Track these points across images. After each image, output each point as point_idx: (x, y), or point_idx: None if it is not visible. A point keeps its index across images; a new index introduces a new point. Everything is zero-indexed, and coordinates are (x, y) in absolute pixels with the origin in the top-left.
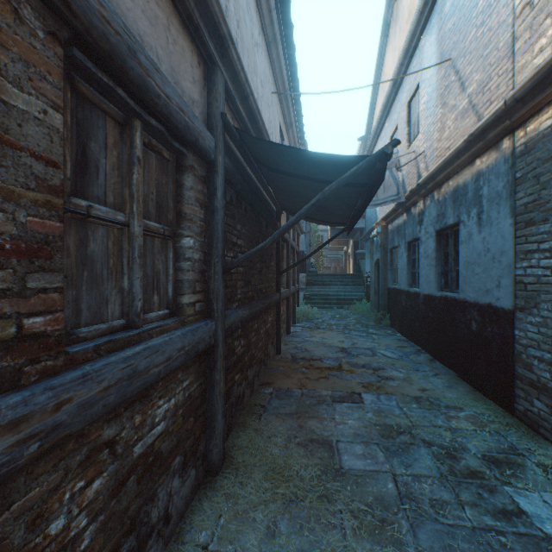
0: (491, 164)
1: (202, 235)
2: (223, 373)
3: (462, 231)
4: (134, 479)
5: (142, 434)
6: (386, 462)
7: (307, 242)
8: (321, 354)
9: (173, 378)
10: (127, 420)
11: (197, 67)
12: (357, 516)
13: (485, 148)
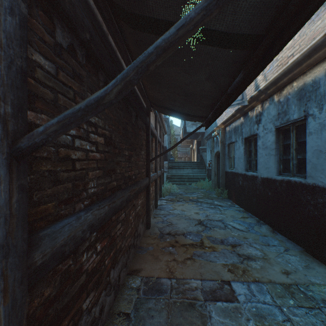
0: None
1: None
2: None
3: (311, 123)
4: None
5: None
6: None
7: (168, 141)
8: (183, 227)
9: None
10: None
11: None
12: None
13: None
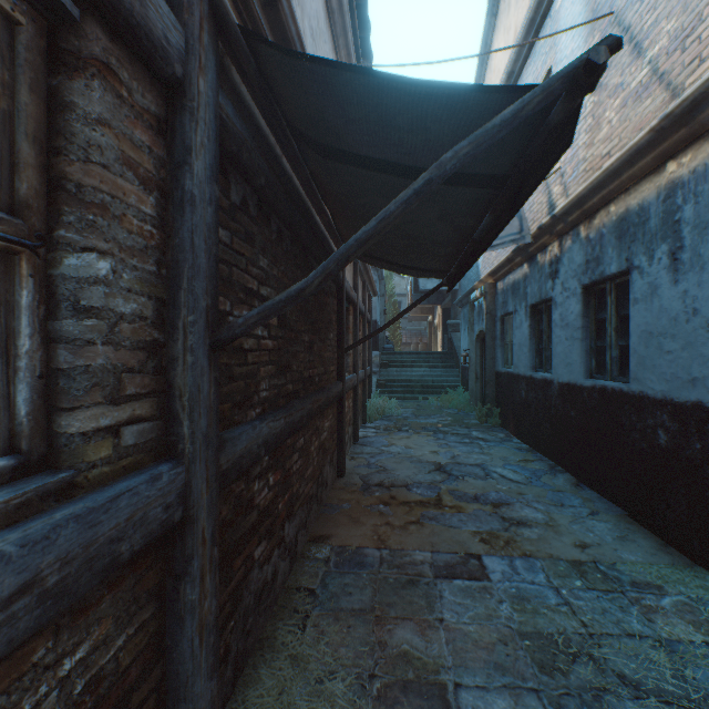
0: (702, 164)
1: (148, 255)
2: (213, 574)
3: (637, 283)
4: None
5: None
6: None
7: (381, 309)
8: (407, 475)
9: (1, 679)
10: None
11: None
12: None
13: (689, 140)
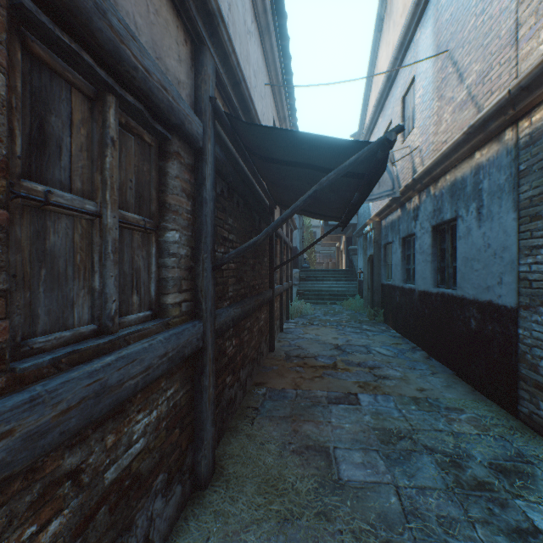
0: (492, 156)
1: (189, 228)
2: (213, 377)
3: (460, 226)
4: (106, 510)
5: (116, 456)
6: (388, 472)
7: (300, 238)
8: (315, 351)
9: (155, 387)
10: (96, 443)
11: (184, 45)
12: (359, 537)
13: (485, 140)
